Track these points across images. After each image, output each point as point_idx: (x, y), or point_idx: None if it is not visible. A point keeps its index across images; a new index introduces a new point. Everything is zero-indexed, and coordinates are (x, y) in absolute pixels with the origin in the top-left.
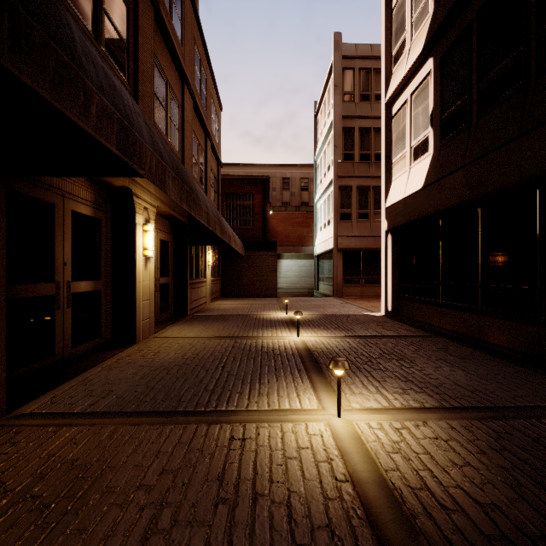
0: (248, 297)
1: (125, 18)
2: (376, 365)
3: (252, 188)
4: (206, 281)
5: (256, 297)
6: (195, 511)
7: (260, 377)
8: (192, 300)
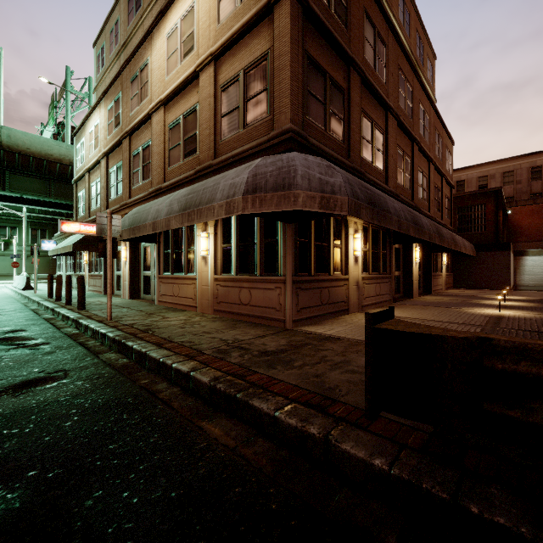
0: (479, 289)
1: (409, 166)
2: (540, 310)
3: (484, 199)
4: (442, 275)
5: (487, 289)
6: (451, 312)
7: (473, 306)
8: (433, 285)
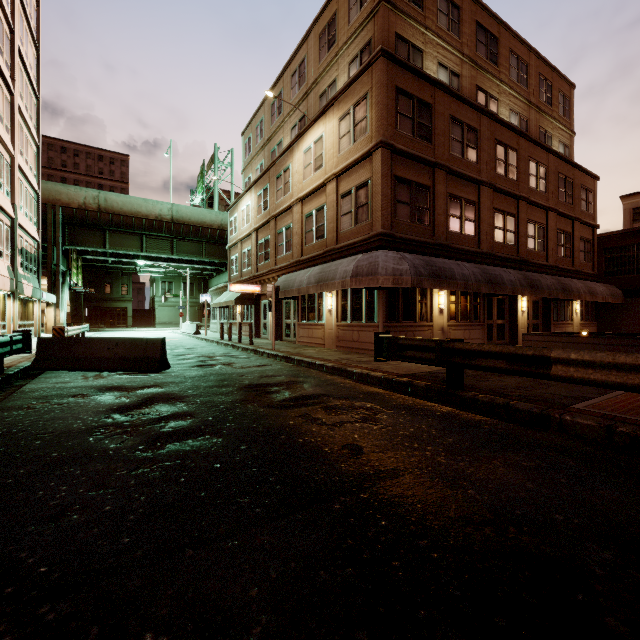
0: None
1: (513, 222)
2: None
3: (636, 238)
4: (573, 324)
5: None
6: None
7: None
8: None
